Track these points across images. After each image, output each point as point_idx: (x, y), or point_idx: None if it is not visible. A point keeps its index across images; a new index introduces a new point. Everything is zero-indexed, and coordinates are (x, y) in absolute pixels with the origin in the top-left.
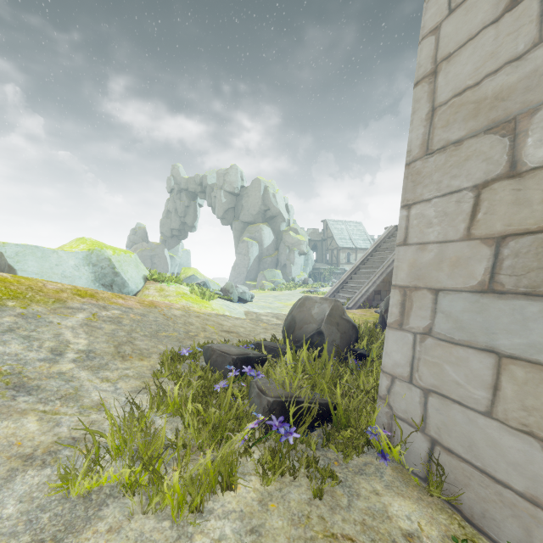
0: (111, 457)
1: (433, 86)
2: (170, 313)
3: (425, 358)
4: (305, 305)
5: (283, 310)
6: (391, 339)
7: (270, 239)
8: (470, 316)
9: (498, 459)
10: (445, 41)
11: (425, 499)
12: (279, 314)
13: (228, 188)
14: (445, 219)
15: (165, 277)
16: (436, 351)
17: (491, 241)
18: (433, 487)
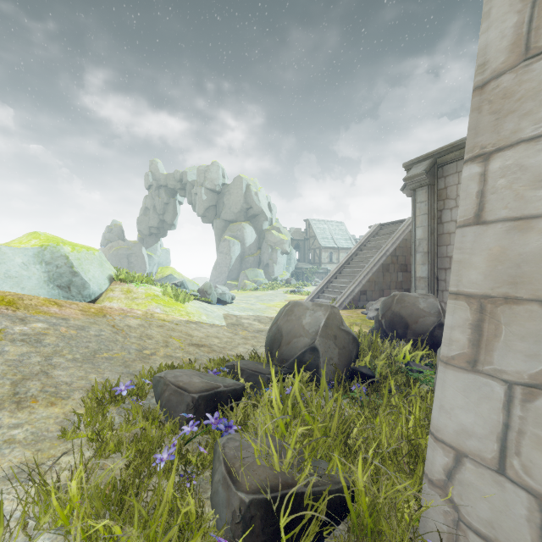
0: None
1: None
2: (124, 323)
3: (538, 434)
4: (294, 313)
5: (266, 311)
6: (452, 386)
7: (252, 238)
8: None
9: None
10: None
11: None
12: (261, 316)
13: (209, 185)
14: None
15: (134, 277)
16: None
17: None
18: None
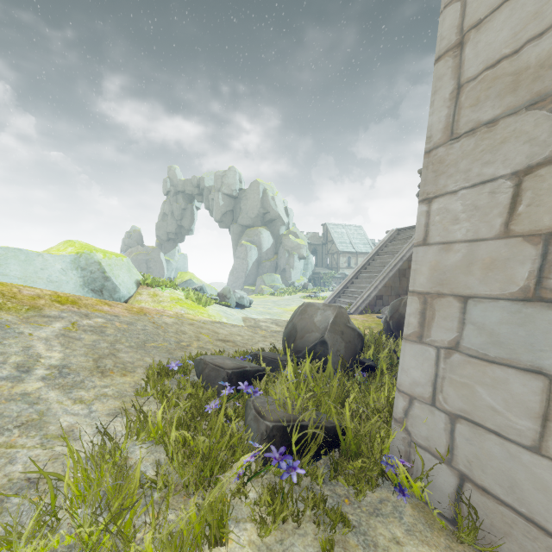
0: (72, 506)
1: (458, 60)
2: (161, 321)
3: (451, 377)
4: (307, 312)
5: (283, 315)
6: (409, 354)
7: (269, 243)
8: (509, 328)
9: (550, 506)
10: (473, 7)
11: (454, 547)
12: (278, 320)
13: (226, 191)
14: (475, 213)
15: (159, 282)
16: (465, 370)
17: (537, 238)
18: (464, 533)
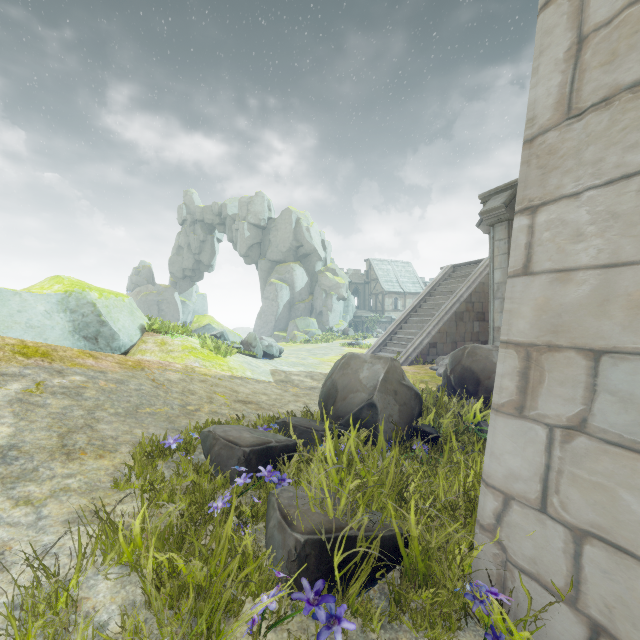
0: None
1: (579, 2)
2: (164, 377)
3: (574, 472)
4: (351, 366)
5: (319, 367)
6: (502, 432)
7: (303, 281)
8: None
9: None
10: None
11: None
12: (314, 372)
13: (253, 220)
14: (612, 224)
15: (169, 327)
16: (599, 463)
17: None
18: None
